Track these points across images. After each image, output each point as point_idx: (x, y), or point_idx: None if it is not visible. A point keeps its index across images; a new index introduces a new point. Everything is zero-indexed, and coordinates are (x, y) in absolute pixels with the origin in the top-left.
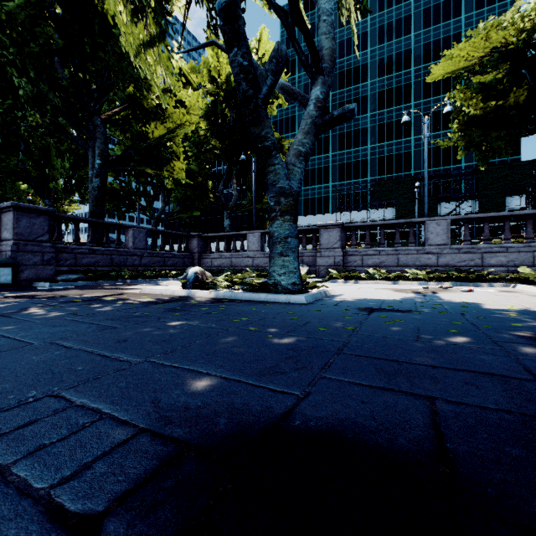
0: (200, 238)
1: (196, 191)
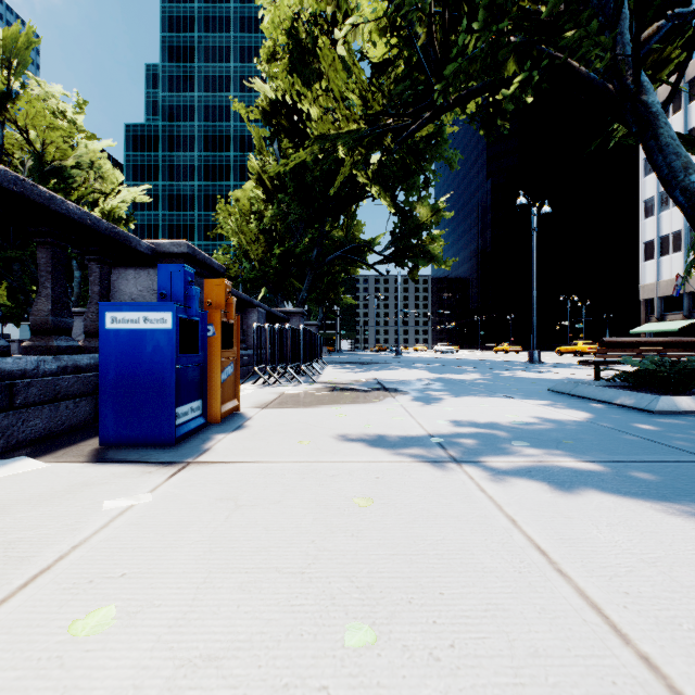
0: (22, 342)
1: (18, 300)
